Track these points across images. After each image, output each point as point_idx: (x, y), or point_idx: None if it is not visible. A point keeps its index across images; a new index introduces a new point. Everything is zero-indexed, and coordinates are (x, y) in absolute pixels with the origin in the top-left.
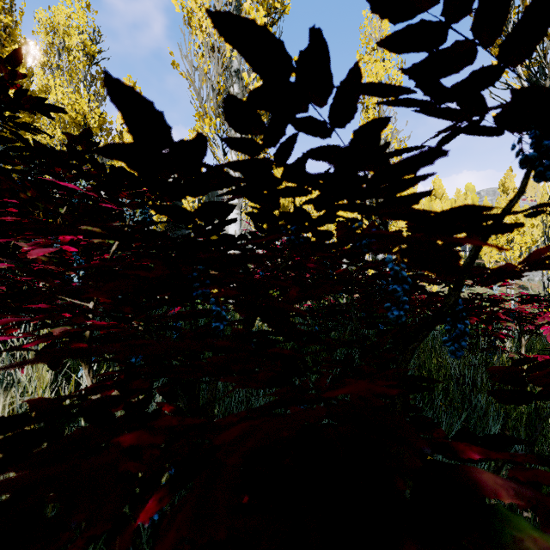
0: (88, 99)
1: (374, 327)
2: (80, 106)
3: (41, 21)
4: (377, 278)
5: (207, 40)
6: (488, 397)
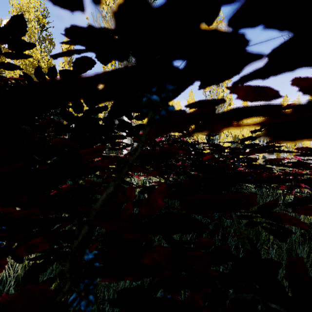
0: (41, 51)
1: (246, 218)
2: (35, 54)
3: (14, 6)
4: (256, 166)
5: (109, 9)
6: (300, 244)
